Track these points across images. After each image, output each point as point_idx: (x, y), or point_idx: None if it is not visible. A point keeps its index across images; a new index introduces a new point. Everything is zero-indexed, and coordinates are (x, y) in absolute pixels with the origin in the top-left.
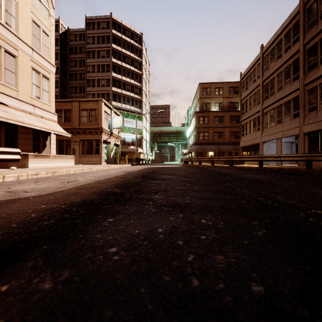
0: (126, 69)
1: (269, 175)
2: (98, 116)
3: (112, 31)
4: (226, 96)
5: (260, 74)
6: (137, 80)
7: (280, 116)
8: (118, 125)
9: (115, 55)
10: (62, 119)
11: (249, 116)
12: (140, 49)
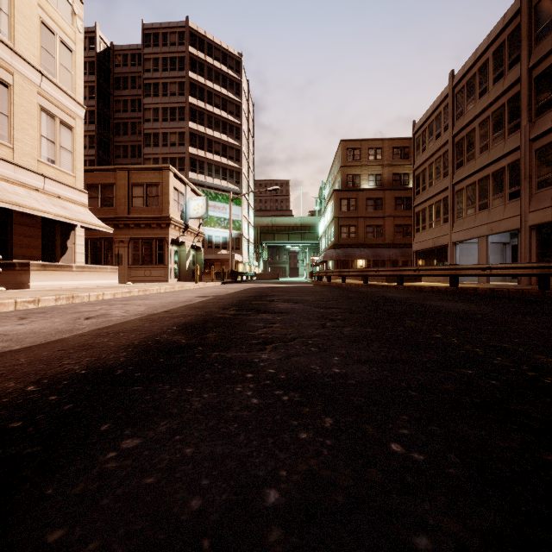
0: (213, 115)
1: (479, 303)
2: (162, 197)
3: (190, 50)
4: (388, 163)
5: (448, 123)
6: (233, 135)
7: (486, 197)
8: (199, 213)
9: (194, 91)
10: (97, 201)
11: (428, 198)
12: (237, 81)
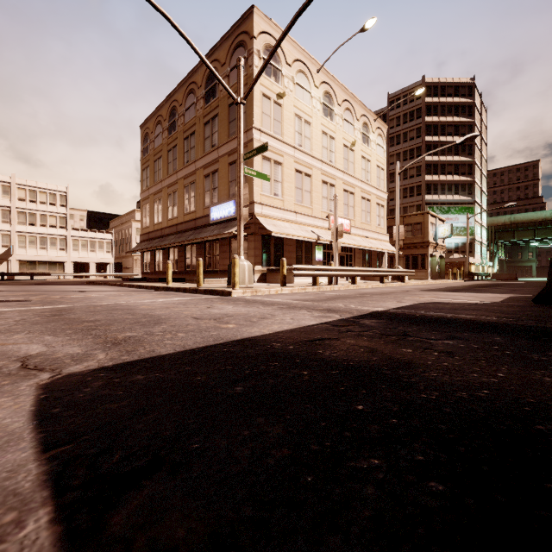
0: (446, 143)
1: None
2: (424, 230)
3: (425, 101)
4: None
5: None
6: (464, 153)
7: None
8: (445, 234)
9: (429, 131)
10: None
11: None
12: (469, 104)
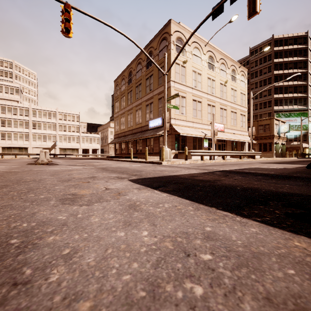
0: (288, 74)
1: None
2: (270, 128)
3: (274, 49)
4: None
5: None
6: (301, 79)
7: None
8: (285, 130)
9: (276, 67)
10: None
11: None
12: (304, 49)
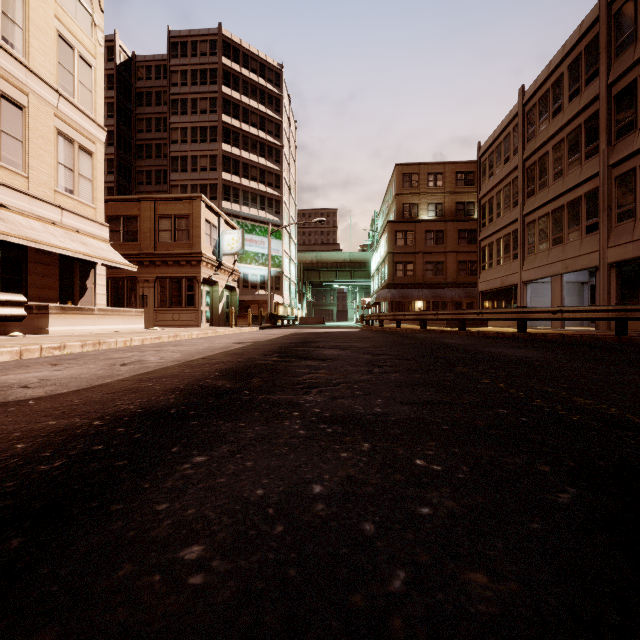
0: (250, 136)
1: (543, 350)
2: (192, 231)
3: (222, 61)
4: (450, 190)
5: (518, 145)
6: (272, 158)
7: (560, 231)
8: (234, 248)
9: (228, 108)
10: (119, 236)
11: (496, 231)
12: (277, 97)
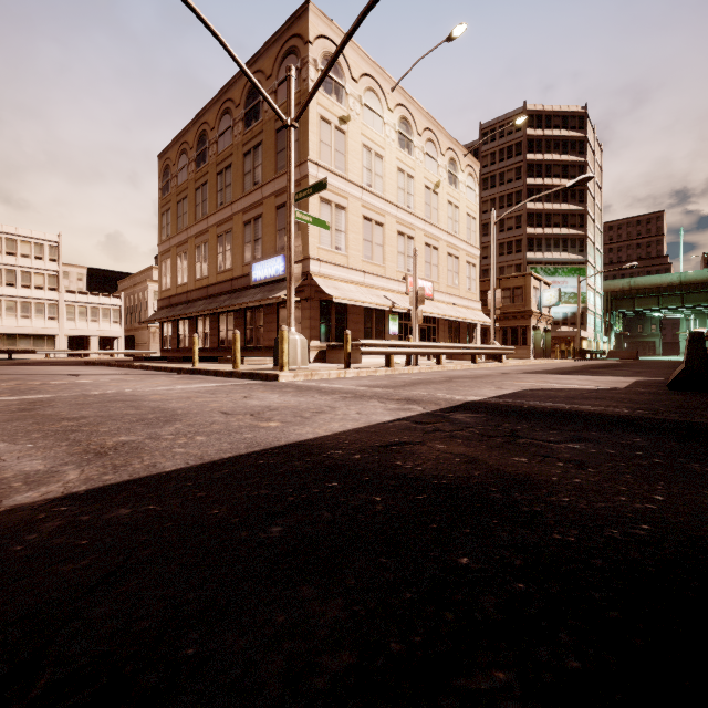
0: (552, 187)
1: None
2: (525, 296)
3: (527, 133)
4: None
5: None
6: (575, 200)
7: None
8: (552, 302)
9: (531, 171)
10: None
11: None
12: (580, 139)
